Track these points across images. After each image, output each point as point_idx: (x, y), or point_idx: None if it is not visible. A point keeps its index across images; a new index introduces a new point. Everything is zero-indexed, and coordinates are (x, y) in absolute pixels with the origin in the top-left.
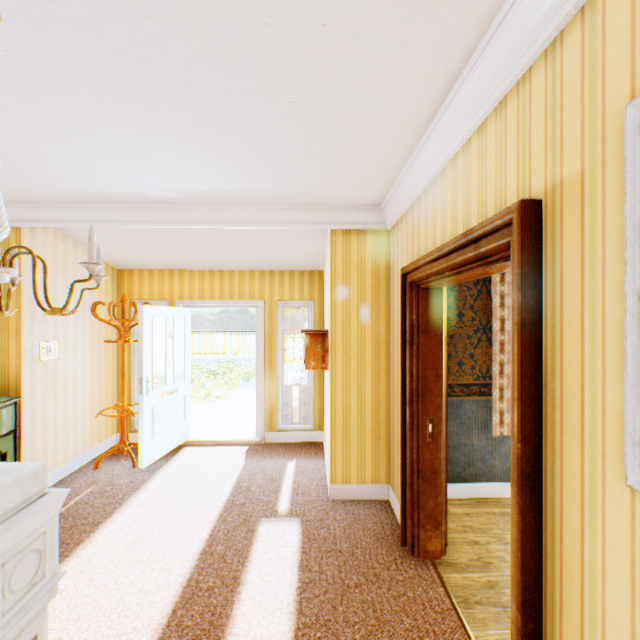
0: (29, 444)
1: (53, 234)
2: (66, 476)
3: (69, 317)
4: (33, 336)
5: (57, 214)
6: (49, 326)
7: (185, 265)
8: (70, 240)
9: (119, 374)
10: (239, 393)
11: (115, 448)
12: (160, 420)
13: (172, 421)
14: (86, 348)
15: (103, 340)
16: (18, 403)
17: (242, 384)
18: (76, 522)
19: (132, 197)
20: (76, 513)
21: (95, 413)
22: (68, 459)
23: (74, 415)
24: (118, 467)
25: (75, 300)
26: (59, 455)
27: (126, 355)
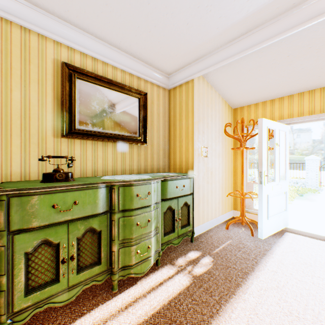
0: (196, 203)
1: (206, 84)
2: (211, 228)
3: (212, 134)
4: (198, 142)
5: (212, 60)
6: (204, 137)
7: (285, 91)
8: (212, 88)
9: (233, 173)
10: (298, 203)
11: (237, 219)
12: (271, 206)
13: (277, 209)
14: (219, 154)
15: (226, 151)
16: (193, 178)
17: (297, 197)
18: (228, 264)
19: (274, 7)
20: (226, 256)
21: (223, 194)
22: (212, 218)
23: (214, 193)
24: (240, 232)
25: (214, 124)
26: (208, 214)
27: (243, 158)
